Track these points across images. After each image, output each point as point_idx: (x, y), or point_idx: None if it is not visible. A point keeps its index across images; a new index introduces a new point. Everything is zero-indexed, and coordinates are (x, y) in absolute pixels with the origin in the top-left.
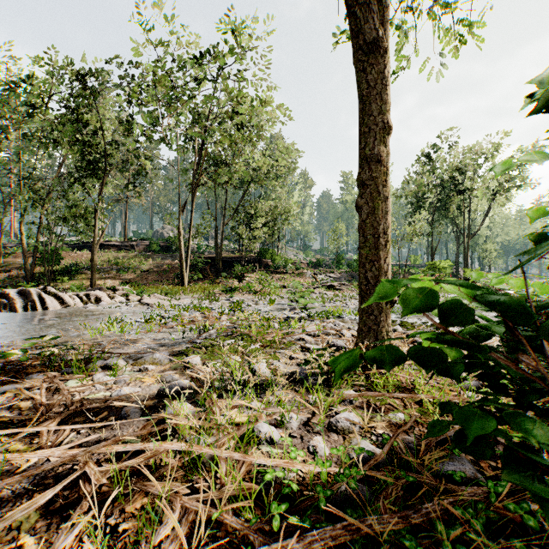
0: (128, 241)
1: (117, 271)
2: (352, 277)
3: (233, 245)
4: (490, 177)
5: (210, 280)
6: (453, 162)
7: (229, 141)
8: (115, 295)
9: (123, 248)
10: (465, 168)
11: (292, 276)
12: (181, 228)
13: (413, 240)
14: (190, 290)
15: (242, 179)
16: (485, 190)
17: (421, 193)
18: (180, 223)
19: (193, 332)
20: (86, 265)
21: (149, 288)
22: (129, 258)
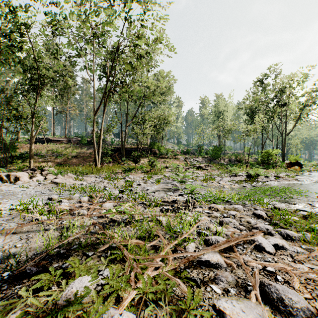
0: (67, 138)
1: (56, 156)
2: (209, 160)
3: (133, 140)
4: (301, 95)
5: (117, 162)
6: (277, 85)
7: (128, 65)
8: (36, 175)
9: (63, 142)
10: (285, 89)
11: (171, 160)
12: (94, 126)
13: (254, 135)
14: (98, 170)
15: (139, 97)
16: (296, 104)
17: (255, 106)
18: (94, 123)
19: (56, 232)
20: (36, 153)
21: (70, 169)
22: (66, 148)
